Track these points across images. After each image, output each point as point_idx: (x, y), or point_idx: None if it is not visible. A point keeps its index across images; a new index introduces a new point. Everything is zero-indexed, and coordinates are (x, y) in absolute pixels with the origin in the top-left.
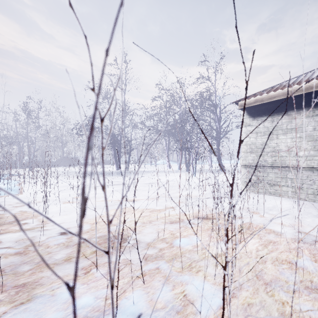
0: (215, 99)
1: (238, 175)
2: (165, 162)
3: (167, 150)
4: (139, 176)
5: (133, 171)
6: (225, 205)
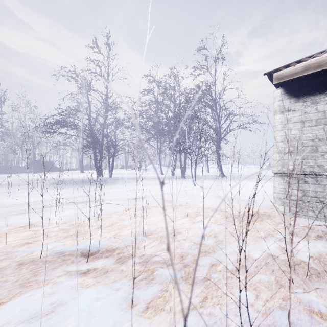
0: (215, 94)
1: (244, 182)
2: (156, 166)
3: (159, 153)
4: (123, 186)
5: (117, 178)
6: (284, 260)
